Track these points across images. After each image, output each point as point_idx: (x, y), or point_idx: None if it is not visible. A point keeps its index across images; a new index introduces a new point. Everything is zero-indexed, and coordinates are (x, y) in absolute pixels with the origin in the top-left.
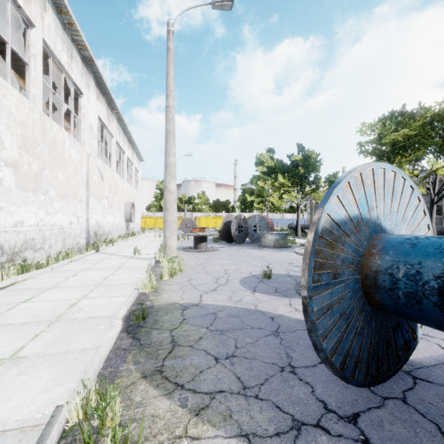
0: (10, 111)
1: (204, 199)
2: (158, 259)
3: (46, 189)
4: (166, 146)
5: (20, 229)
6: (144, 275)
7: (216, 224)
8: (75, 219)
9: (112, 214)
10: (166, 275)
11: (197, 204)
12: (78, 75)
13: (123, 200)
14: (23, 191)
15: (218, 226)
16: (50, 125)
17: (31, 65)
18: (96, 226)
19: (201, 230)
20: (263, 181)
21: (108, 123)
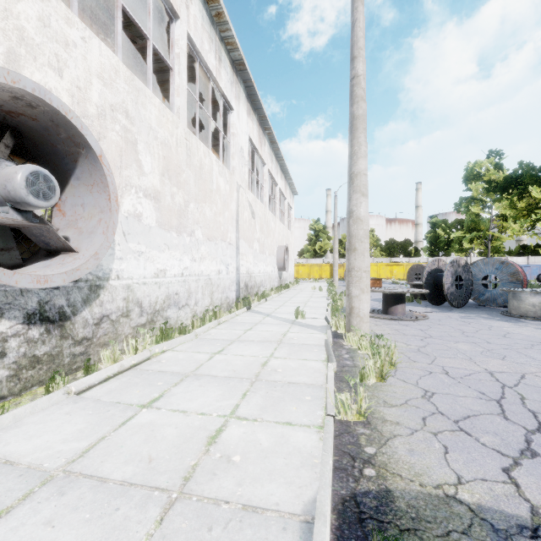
0: (151, 125)
1: (372, 240)
2: (334, 330)
3: (192, 229)
4: (351, 143)
5: (162, 281)
6: (330, 370)
7: (391, 273)
8: (223, 267)
9: (263, 260)
10: (372, 376)
11: None
12: (227, 85)
13: (276, 243)
14: (166, 231)
15: (394, 276)
16: (196, 147)
17: (175, 69)
18: (247, 276)
19: (375, 282)
20: (479, 205)
21: (260, 147)
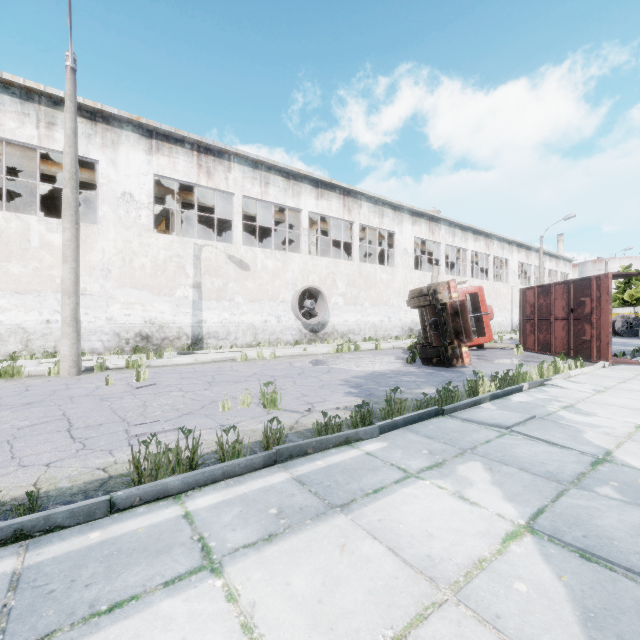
0: (485, 288)
1: None
2: None
3: (494, 308)
4: None
5: None
6: None
7: None
8: (505, 319)
9: None
10: None
11: None
12: (506, 253)
13: None
14: None
15: None
16: (495, 285)
17: (489, 268)
18: (517, 322)
19: None
20: None
21: (526, 260)
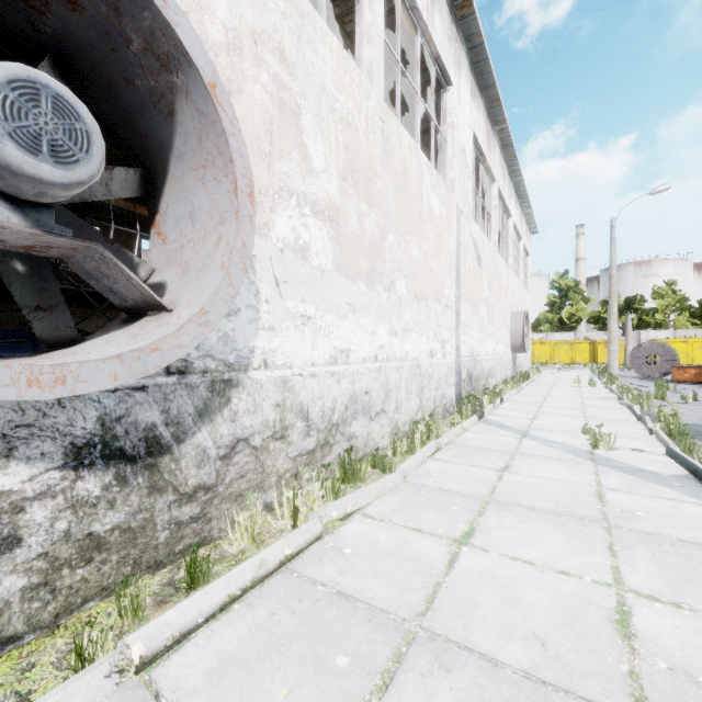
0: (323, 85)
1: (672, 299)
2: None
3: (391, 279)
4: None
5: (342, 370)
6: None
7: None
8: (438, 346)
9: (492, 335)
10: None
11: (651, 311)
12: (443, 40)
13: (508, 308)
14: (349, 280)
15: None
16: (397, 136)
17: None
18: (470, 360)
19: None
20: None
21: (487, 152)
